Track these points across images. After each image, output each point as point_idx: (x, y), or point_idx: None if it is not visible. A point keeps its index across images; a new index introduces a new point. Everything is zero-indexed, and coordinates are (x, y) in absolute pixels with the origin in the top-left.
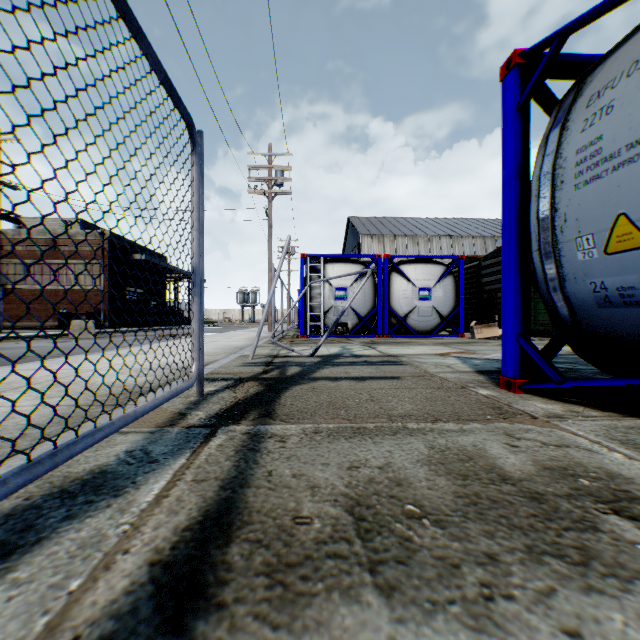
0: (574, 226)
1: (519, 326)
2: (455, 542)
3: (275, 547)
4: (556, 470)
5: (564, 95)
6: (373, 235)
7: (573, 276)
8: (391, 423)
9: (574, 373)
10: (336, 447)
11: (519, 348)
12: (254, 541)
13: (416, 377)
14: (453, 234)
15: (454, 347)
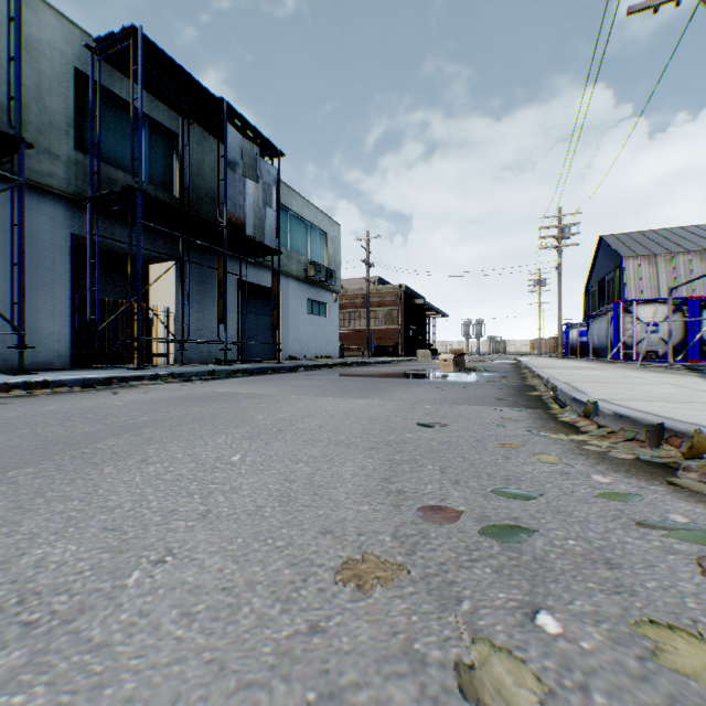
0: None
1: None
2: None
3: None
4: None
5: None
6: (639, 256)
7: None
8: None
9: None
10: None
11: None
12: None
13: None
14: None
15: None
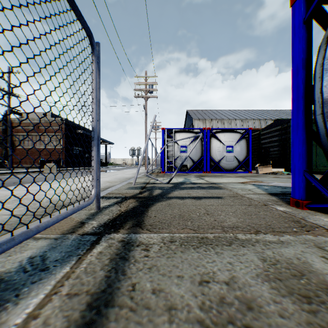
0: None
1: (305, 165)
2: None
3: None
4: None
5: None
6: (200, 119)
7: None
8: (225, 234)
9: None
10: (187, 257)
11: (305, 180)
12: None
13: (232, 197)
14: (243, 118)
15: (248, 178)
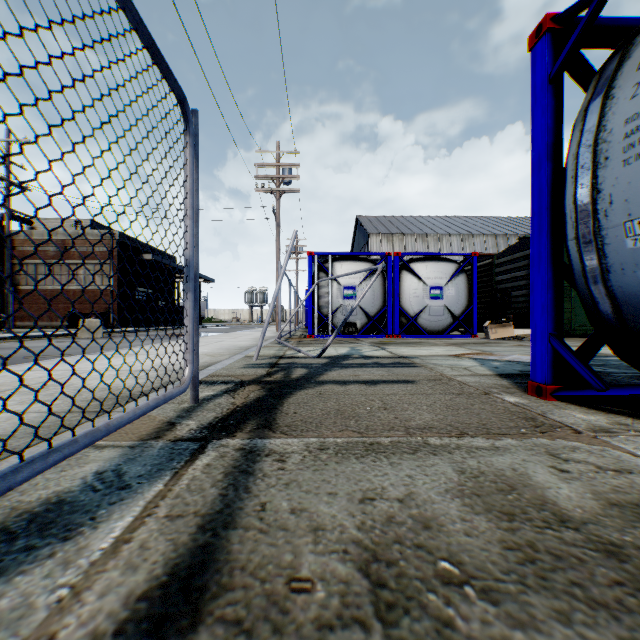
0: (622, 208)
1: (551, 325)
2: (517, 631)
3: (260, 634)
4: (626, 507)
5: (605, 62)
6: (382, 234)
7: (620, 267)
8: (409, 437)
9: (607, 377)
10: (345, 469)
11: (551, 350)
12: (231, 622)
13: (432, 381)
14: (464, 232)
15: (468, 348)
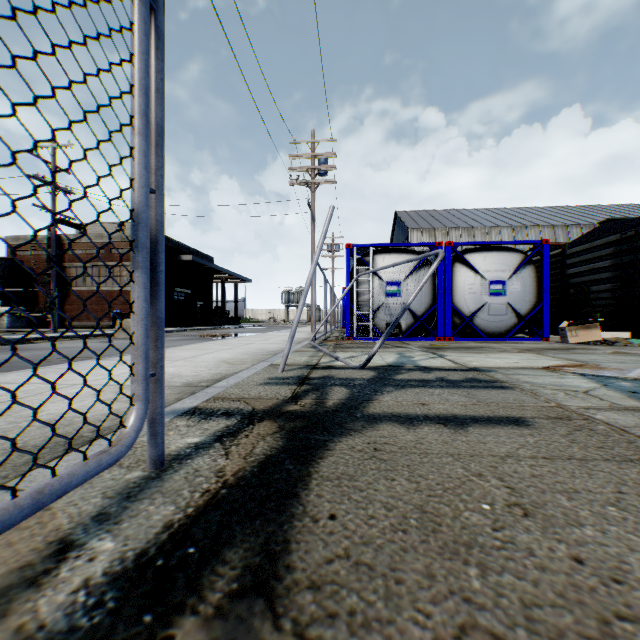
0: None
1: None
2: None
3: None
4: None
5: None
6: (423, 229)
7: None
8: None
9: None
10: None
11: None
12: None
13: (557, 421)
14: (515, 224)
15: (553, 356)
